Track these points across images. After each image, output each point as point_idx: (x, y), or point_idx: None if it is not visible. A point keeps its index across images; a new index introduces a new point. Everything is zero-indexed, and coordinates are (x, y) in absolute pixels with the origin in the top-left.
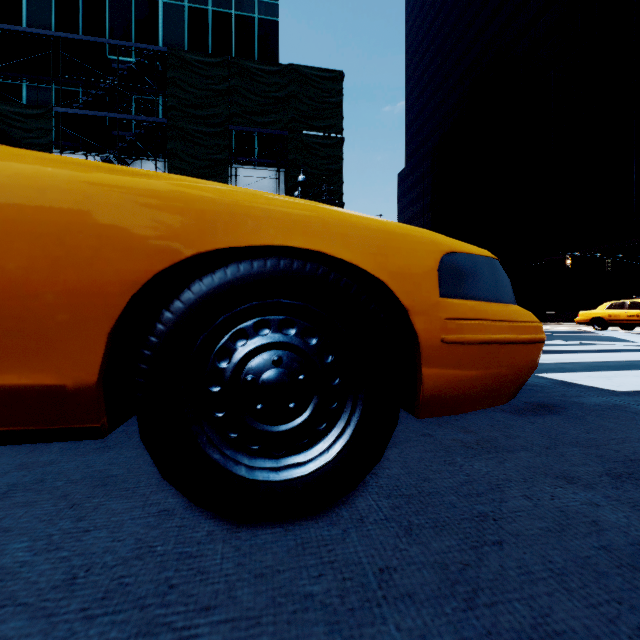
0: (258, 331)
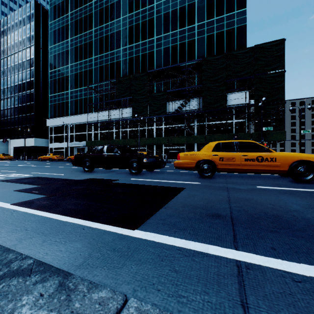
0: (301, 166)
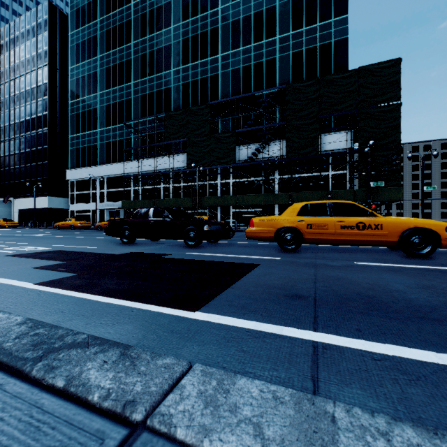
0: (415, 236)
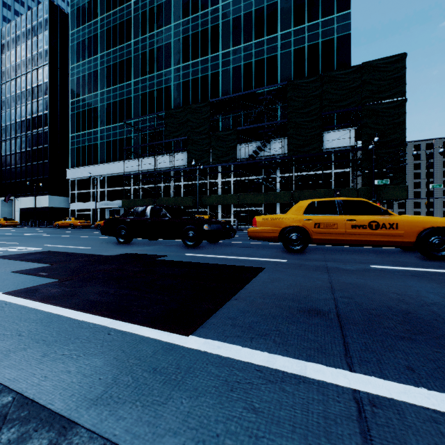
0: (434, 236)
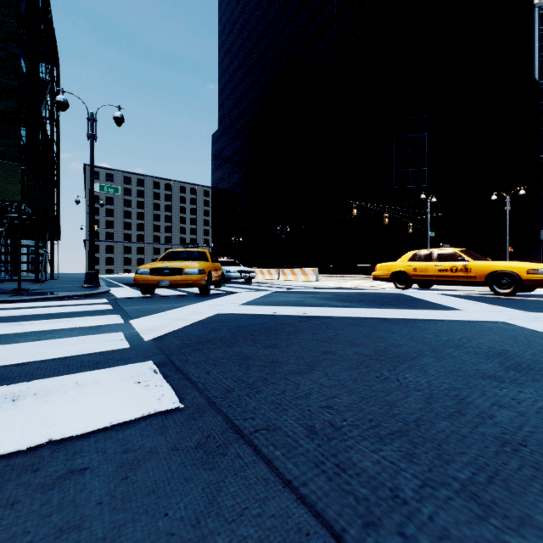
0: None
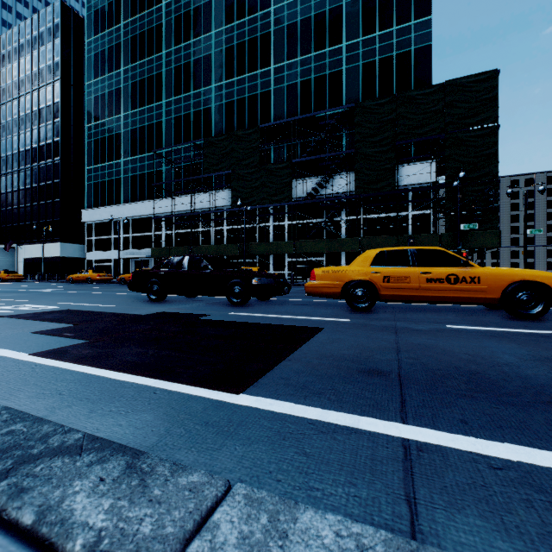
0: (522, 292)
